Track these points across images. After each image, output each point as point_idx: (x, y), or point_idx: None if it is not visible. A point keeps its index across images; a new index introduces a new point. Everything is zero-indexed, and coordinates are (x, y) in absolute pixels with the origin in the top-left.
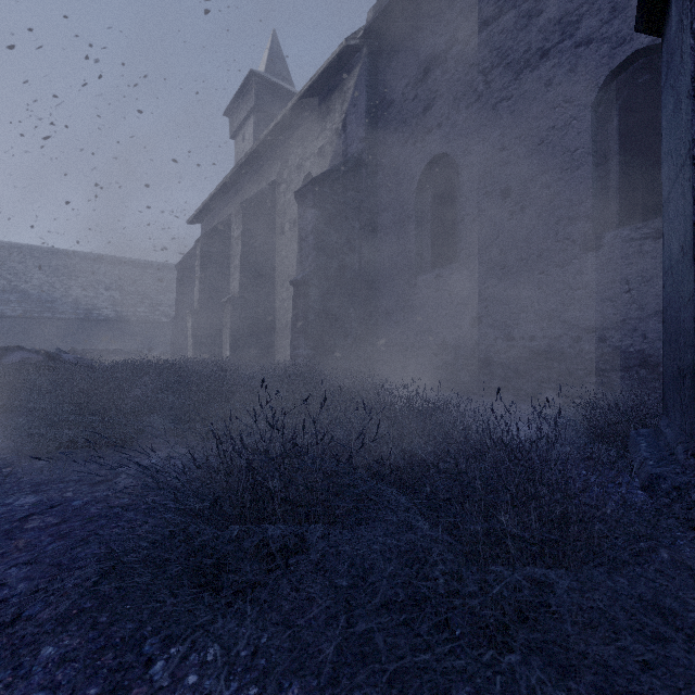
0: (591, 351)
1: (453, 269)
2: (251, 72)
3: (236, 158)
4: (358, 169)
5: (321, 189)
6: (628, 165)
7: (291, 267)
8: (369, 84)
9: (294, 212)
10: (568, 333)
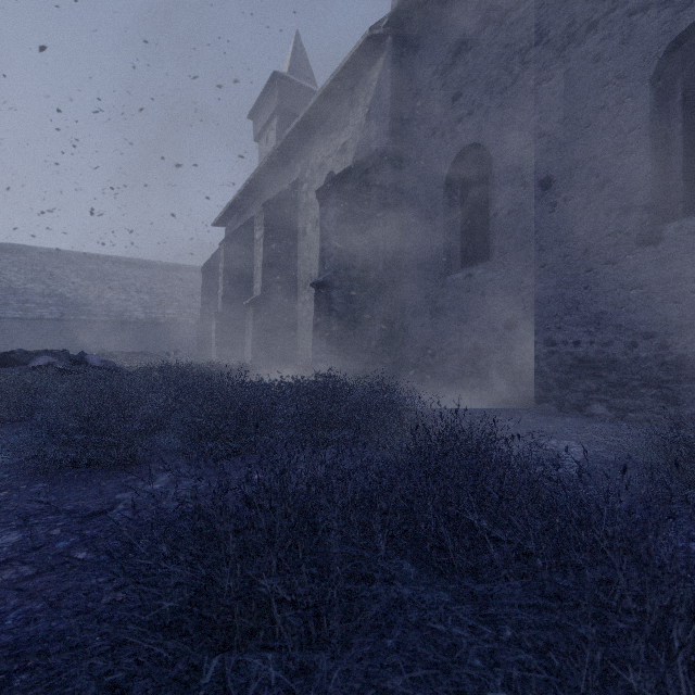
0: (649, 359)
1: (485, 268)
2: (274, 73)
3: (259, 160)
4: (383, 165)
5: (344, 186)
6: (694, 146)
7: (313, 268)
8: (394, 74)
9: (316, 211)
10: (621, 339)
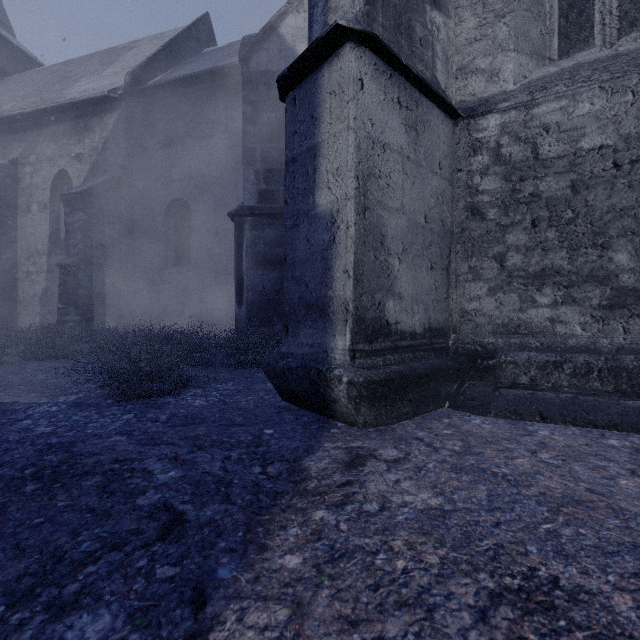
0: None
1: (188, 269)
2: None
3: None
4: (119, 188)
5: (89, 199)
6: None
7: (41, 244)
8: (127, 128)
9: (46, 196)
10: None
